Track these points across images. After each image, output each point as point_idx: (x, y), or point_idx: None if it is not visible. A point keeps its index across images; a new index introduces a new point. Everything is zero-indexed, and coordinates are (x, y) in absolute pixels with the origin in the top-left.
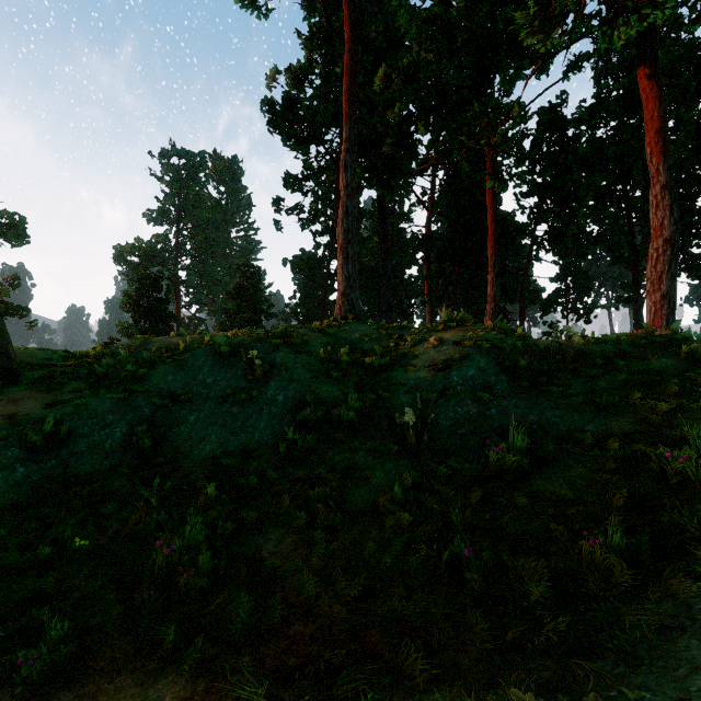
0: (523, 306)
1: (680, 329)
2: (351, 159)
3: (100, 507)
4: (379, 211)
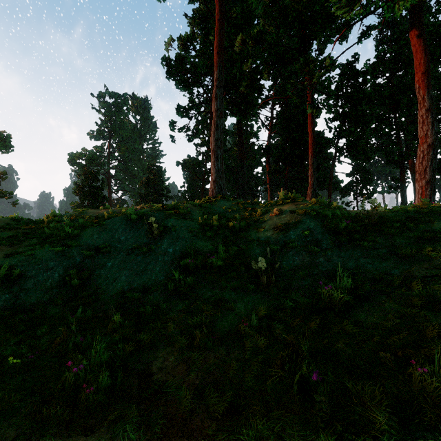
0: (330, 191)
1: None
2: (219, 92)
3: (36, 330)
4: (238, 130)
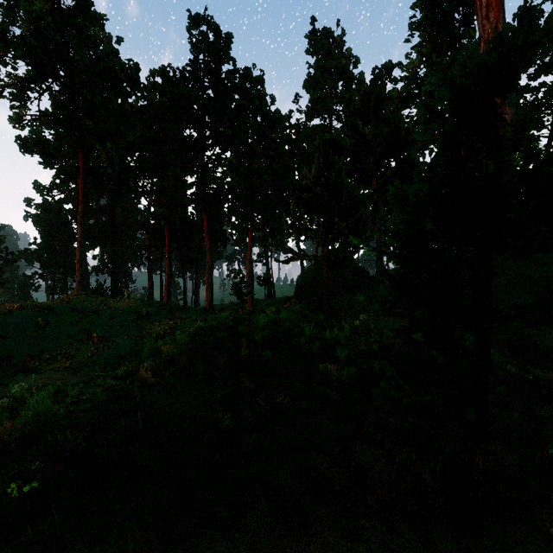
0: (197, 269)
1: (270, 280)
2: (84, 221)
3: None
4: (110, 210)
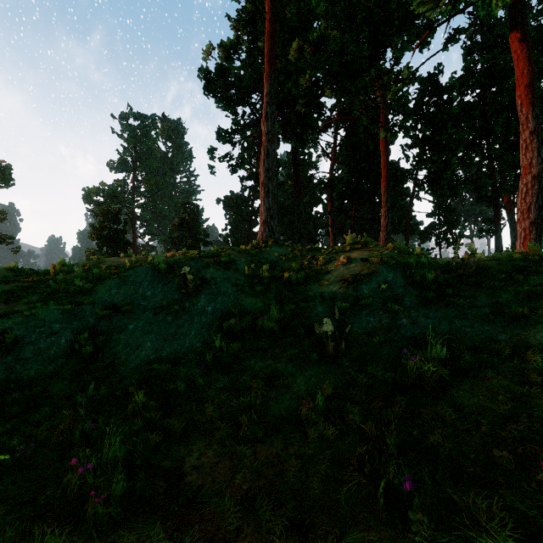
0: (407, 235)
1: None
2: (271, 110)
3: (34, 413)
4: (293, 160)
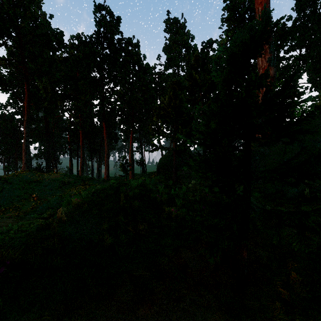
0: (99, 156)
1: (143, 162)
2: (28, 126)
3: None
4: (45, 119)
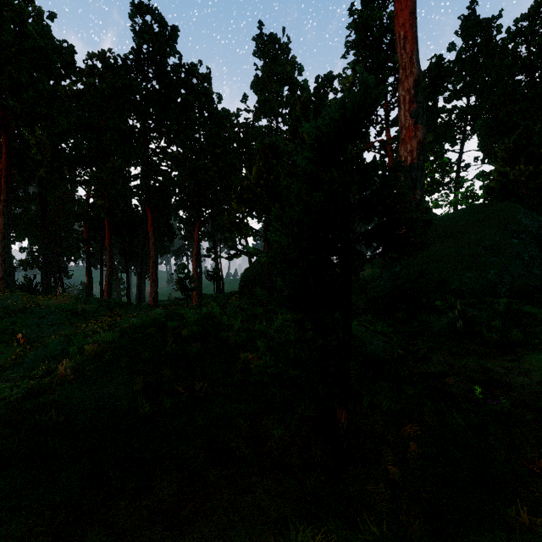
0: (141, 264)
1: (219, 274)
2: (7, 211)
3: None
4: (40, 199)
